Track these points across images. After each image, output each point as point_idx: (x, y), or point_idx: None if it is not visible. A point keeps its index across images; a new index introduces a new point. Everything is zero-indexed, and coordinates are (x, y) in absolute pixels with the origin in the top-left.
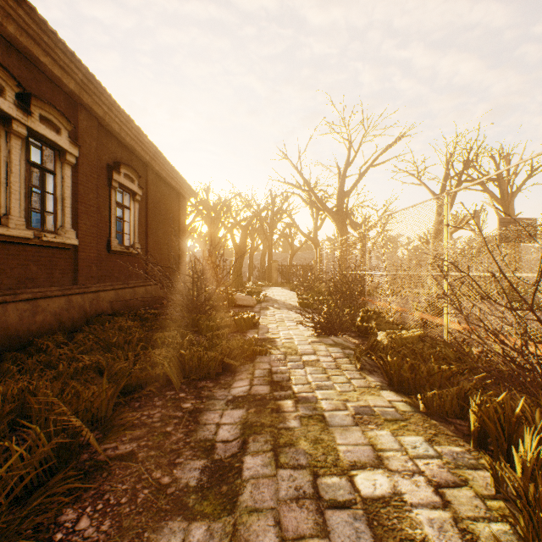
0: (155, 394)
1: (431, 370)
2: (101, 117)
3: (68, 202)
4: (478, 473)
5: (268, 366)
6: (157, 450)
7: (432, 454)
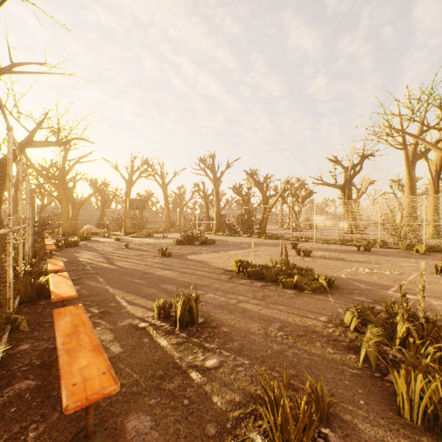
0: None
1: None
2: None
3: None
4: None
5: None
6: None
7: None
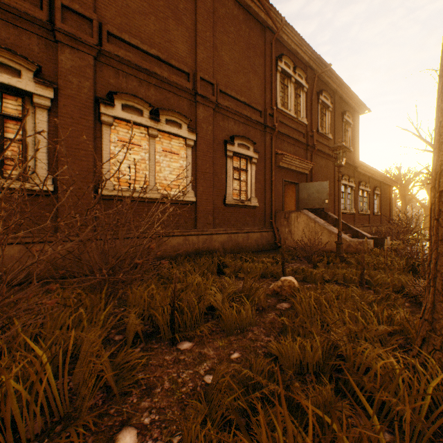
0: None
1: None
2: (373, 177)
3: (367, 203)
4: None
5: None
6: None
7: None
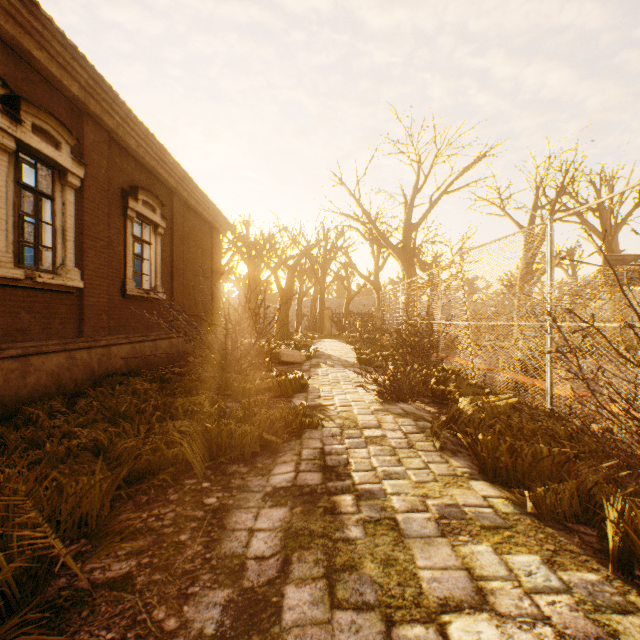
0: (170, 483)
1: (538, 453)
2: (113, 130)
3: (70, 235)
4: (630, 621)
5: (320, 444)
6: (163, 573)
7: (556, 585)
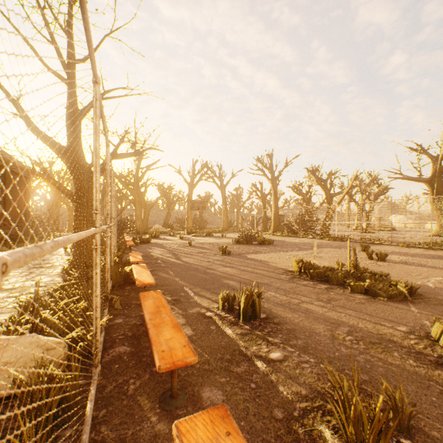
0: None
1: None
2: None
3: None
4: None
5: None
6: None
7: None
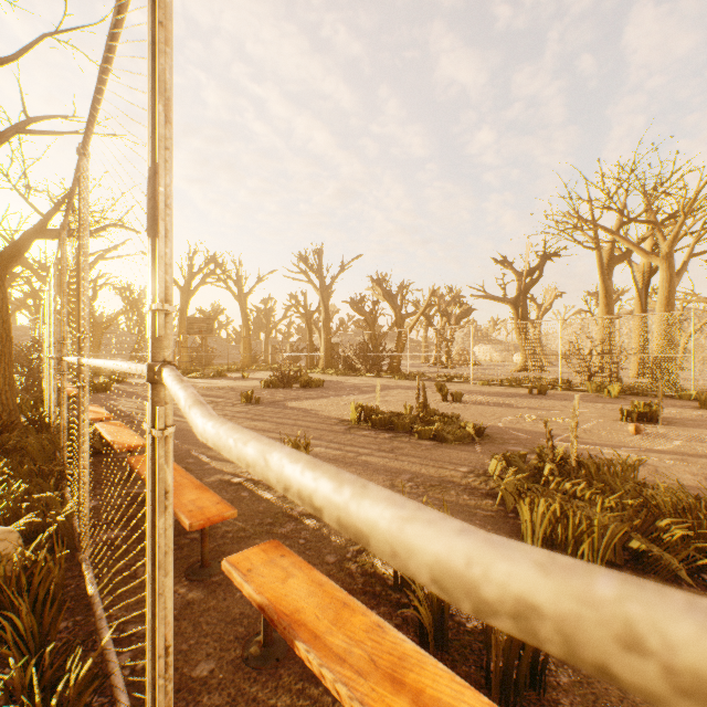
0: None
1: None
2: None
3: None
4: None
5: None
6: None
7: None
